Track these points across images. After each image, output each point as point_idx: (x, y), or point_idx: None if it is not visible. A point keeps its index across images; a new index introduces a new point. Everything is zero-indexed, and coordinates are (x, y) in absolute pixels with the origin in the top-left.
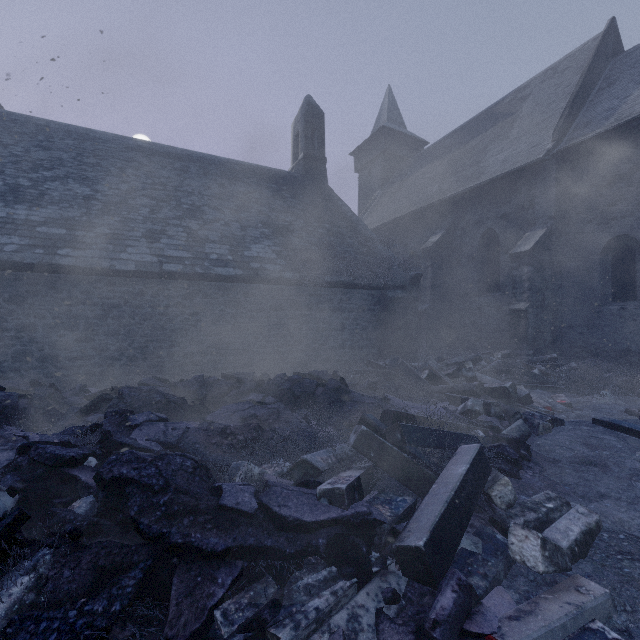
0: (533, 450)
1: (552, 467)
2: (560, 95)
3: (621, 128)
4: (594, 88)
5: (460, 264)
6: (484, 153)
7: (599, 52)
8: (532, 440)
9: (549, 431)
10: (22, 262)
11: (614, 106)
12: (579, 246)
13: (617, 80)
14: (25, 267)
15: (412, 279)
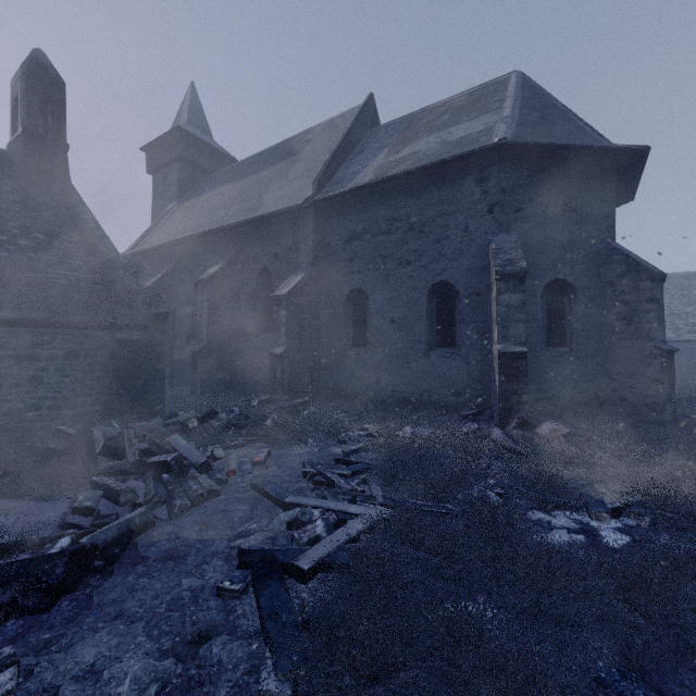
0: (137, 547)
1: (119, 576)
2: (329, 148)
3: (357, 192)
4: (354, 150)
5: (241, 300)
6: (268, 186)
7: (359, 119)
8: (153, 530)
9: (187, 511)
10: None
11: (357, 171)
12: (331, 294)
13: (366, 149)
14: None
15: (155, 318)
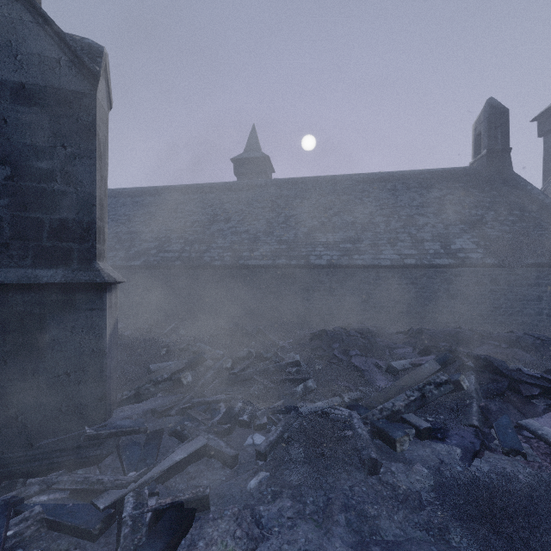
0: None
1: None
2: None
3: None
4: None
5: None
6: None
7: None
8: None
9: None
10: (342, 264)
11: None
12: None
13: None
14: (343, 266)
15: None
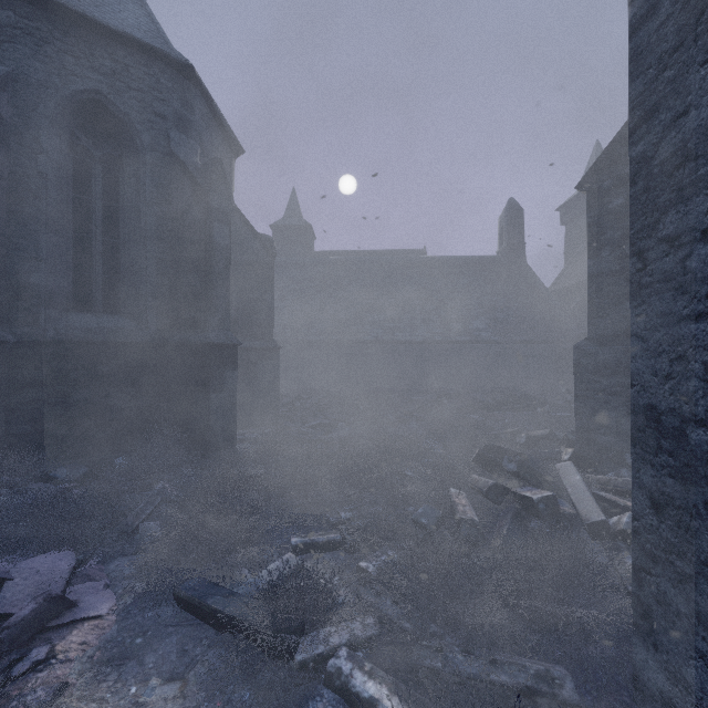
0: None
1: None
2: None
3: None
4: None
5: None
6: None
7: None
8: None
9: None
10: (386, 340)
11: None
12: None
13: None
14: (386, 342)
15: (579, 336)
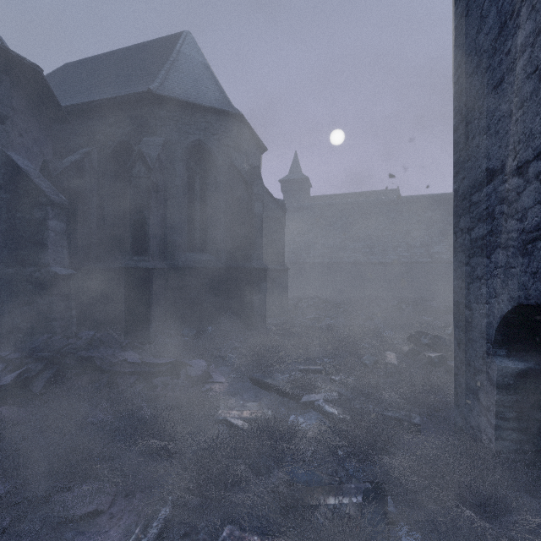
0: None
1: None
2: None
3: None
4: None
5: None
6: None
7: None
8: None
9: None
10: (363, 262)
11: None
12: None
13: None
14: (363, 263)
15: None
